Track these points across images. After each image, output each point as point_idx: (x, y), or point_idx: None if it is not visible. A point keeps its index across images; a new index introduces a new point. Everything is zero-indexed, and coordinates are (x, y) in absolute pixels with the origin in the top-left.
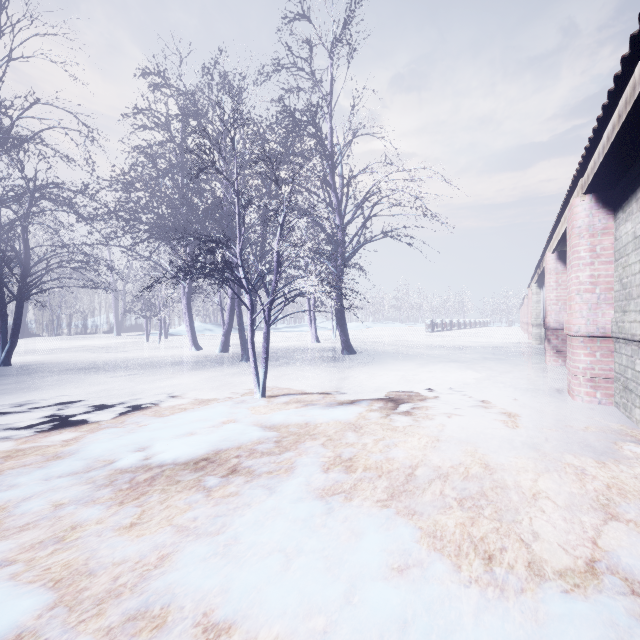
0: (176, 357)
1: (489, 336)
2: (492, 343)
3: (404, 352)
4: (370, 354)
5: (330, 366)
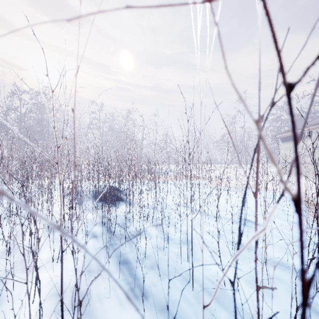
0: None
1: None
2: None
3: None
4: None
5: None
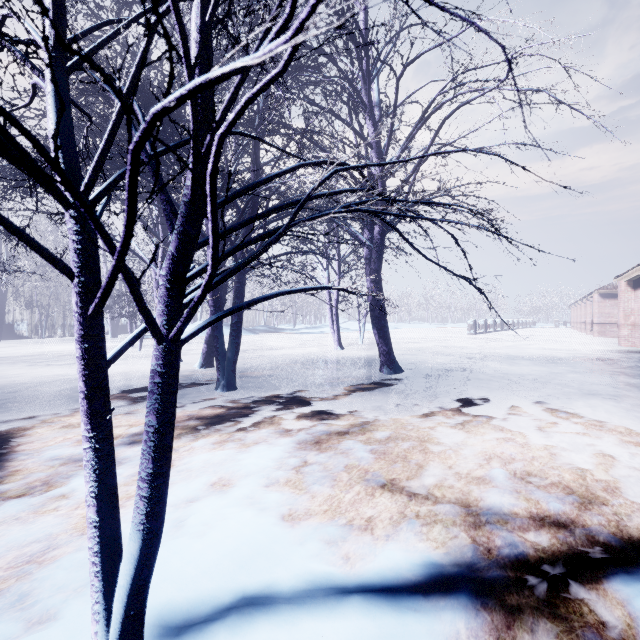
0: (130, 376)
1: (554, 340)
2: (579, 351)
3: (473, 368)
4: (423, 372)
5: (369, 404)
